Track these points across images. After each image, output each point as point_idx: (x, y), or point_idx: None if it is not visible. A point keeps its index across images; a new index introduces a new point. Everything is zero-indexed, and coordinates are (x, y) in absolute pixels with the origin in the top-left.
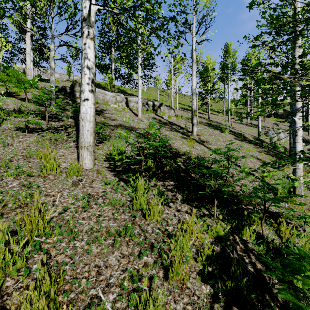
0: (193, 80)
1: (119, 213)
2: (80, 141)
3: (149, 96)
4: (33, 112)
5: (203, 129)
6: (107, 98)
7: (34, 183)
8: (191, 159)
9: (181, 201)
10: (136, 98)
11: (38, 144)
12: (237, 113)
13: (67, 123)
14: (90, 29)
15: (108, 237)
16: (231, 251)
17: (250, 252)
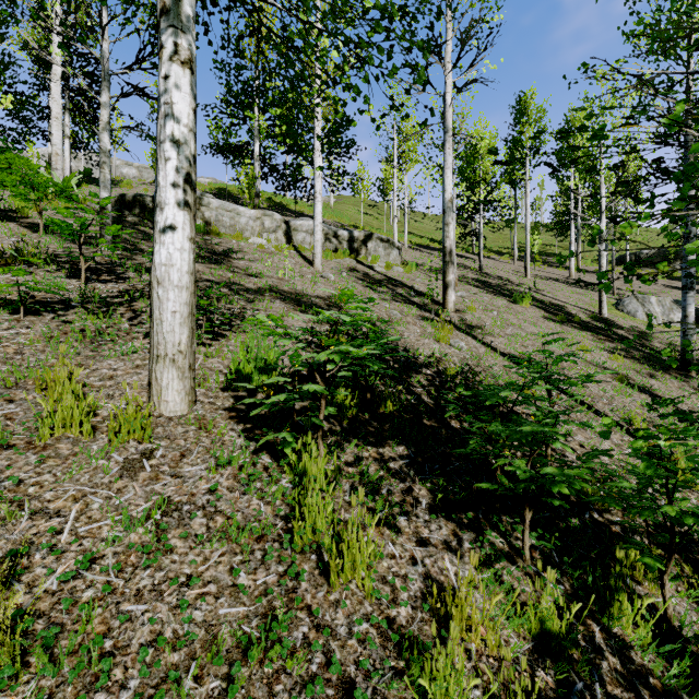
0: (447, 178)
1: (251, 567)
2: (153, 341)
3: (341, 216)
4: (40, 261)
5: (470, 294)
6: (241, 222)
7: (8, 471)
8: (446, 377)
9: (429, 508)
10: (311, 222)
11: (48, 346)
12: (543, 256)
13: (135, 285)
14: (181, 38)
15: (211, 665)
16: (587, 685)
17: (641, 685)
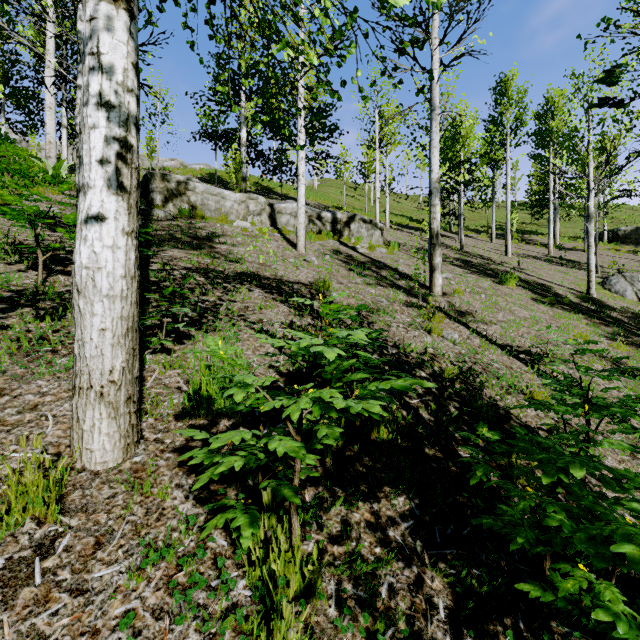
0: (433, 157)
1: None
2: (77, 367)
3: (324, 198)
4: None
5: (454, 275)
6: (226, 205)
7: None
8: (444, 382)
9: (449, 619)
10: (295, 205)
11: None
12: (519, 233)
13: None
14: None
15: None
16: None
17: None
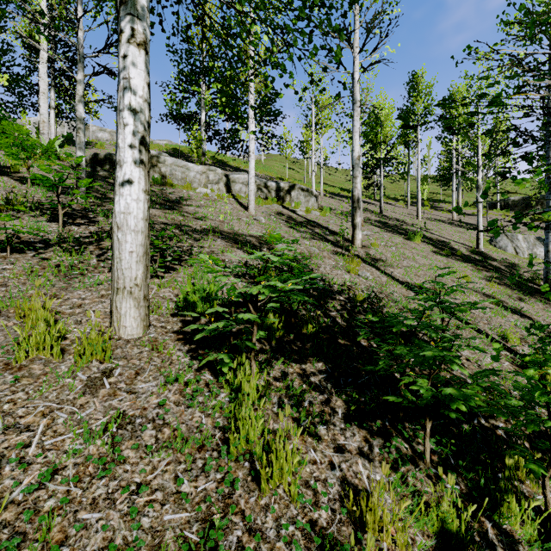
0: (355, 140)
1: (192, 475)
2: (113, 276)
3: (270, 171)
4: (24, 208)
5: (373, 233)
6: (190, 175)
7: None
8: (356, 303)
9: (344, 417)
10: (246, 176)
11: (28, 279)
12: (430, 202)
13: (104, 227)
14: (137, 24)
15: None
16: None
17: None
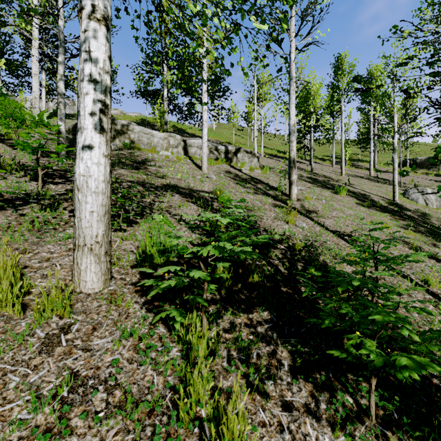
0: (291, 110)
1: None
2: (76, 234)
3: (220, 136)
4: (4, 171)
5: (306, 188)
6: (154, 141)
7: None
8: (295, 251)
9: (290, 370)
10: (200, 141)
11: (4, 235)
12: (351, 161)
13: None
14: (98, 2)
15: None
16: None
17: None
